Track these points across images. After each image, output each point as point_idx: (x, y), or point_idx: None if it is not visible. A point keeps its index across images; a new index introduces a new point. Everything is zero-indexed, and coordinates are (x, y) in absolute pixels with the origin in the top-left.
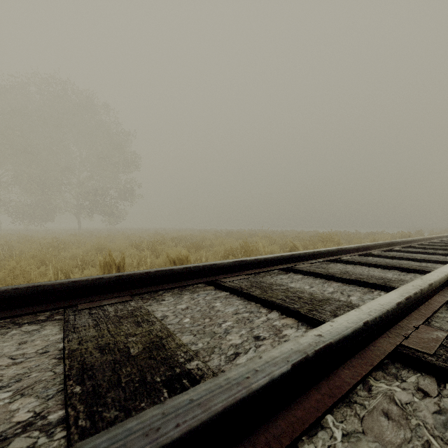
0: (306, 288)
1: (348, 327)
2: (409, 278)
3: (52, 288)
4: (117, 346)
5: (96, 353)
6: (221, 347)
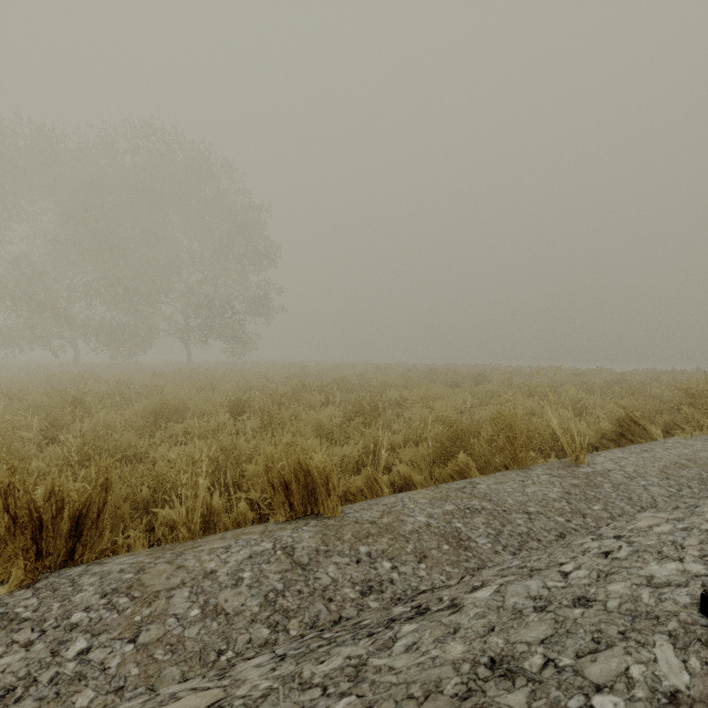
0: None
1: None
2: None
3: None
4: None
5: None
6: None
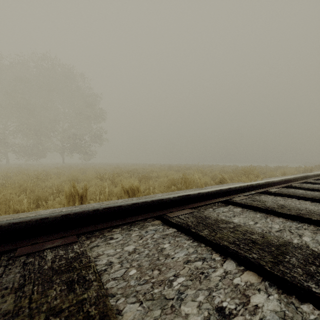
0: (250, 224)
1: None
2: None
3: None
4: None
5: None
6: None
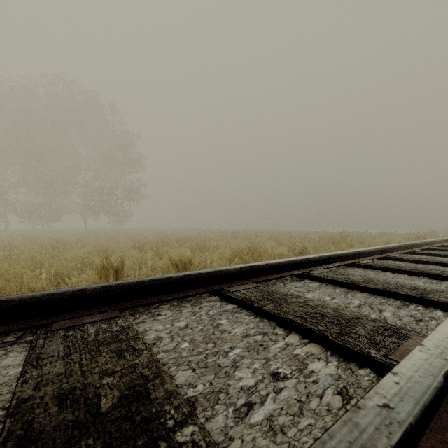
0: (326, 300)
1: (426, 388)
2: (444, 287)
3: (21, 303)
4: (85, 394)
5: (52, 406)
6: (227, 392)
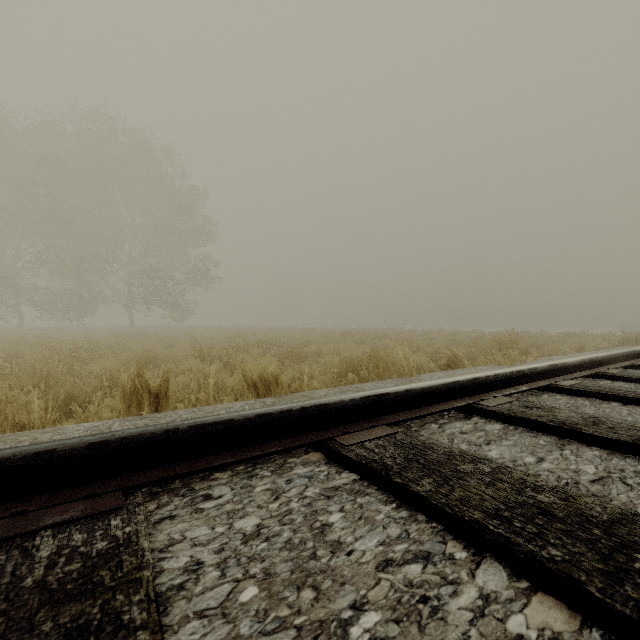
0: (527, 463)
1: None
2: None
3: None
4: None
5: None
6: None
